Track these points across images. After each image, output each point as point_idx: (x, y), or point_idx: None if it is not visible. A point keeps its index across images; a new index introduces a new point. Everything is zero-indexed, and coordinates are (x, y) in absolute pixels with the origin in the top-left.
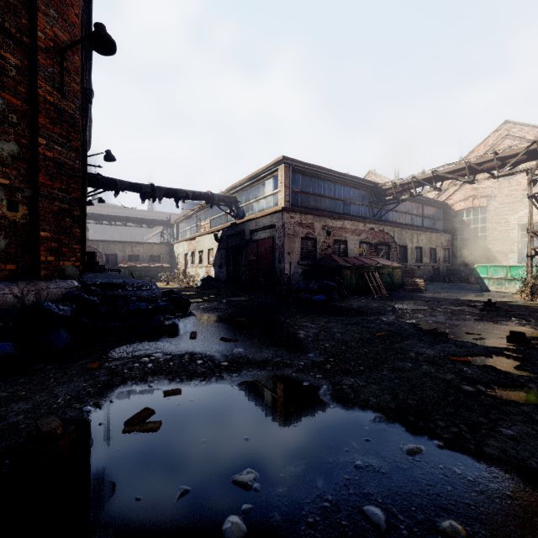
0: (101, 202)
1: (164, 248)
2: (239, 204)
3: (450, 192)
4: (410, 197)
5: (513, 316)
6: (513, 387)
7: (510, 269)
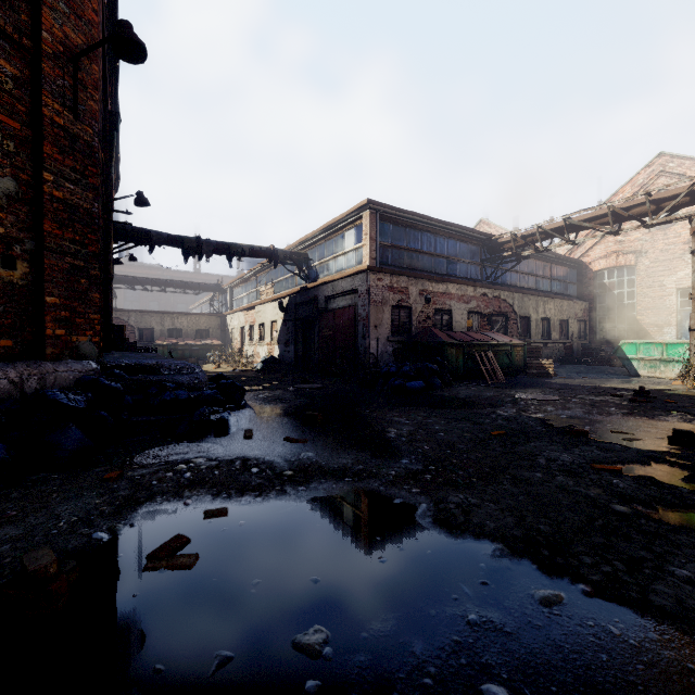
0: (132, 260)
1: (214, 320)
2: (312, 263)
3: (587, 246)
4: (534, 254)
5: (674, 409)
6: (683, 506)
7: (667, 347)
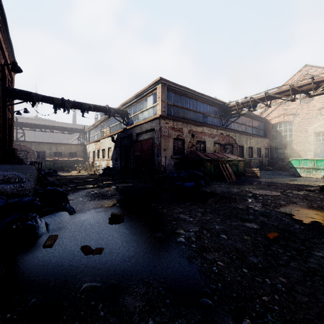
0: (25, 112)
1: (79, 147)
2: (129, 115)
3: (269, 111)
4: (245, 114)
5: None
6: None
7: (317, 161)
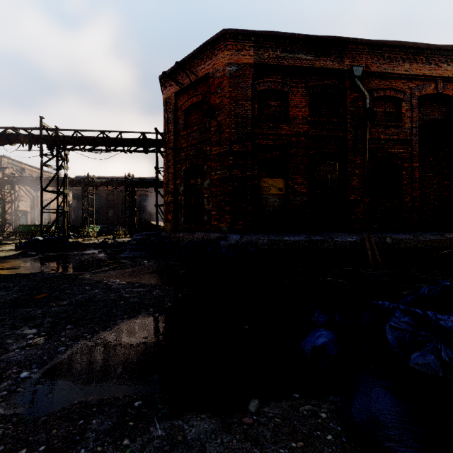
0: None
1: None
2: None
3: None
4: None
5: None
6: None
7: None
